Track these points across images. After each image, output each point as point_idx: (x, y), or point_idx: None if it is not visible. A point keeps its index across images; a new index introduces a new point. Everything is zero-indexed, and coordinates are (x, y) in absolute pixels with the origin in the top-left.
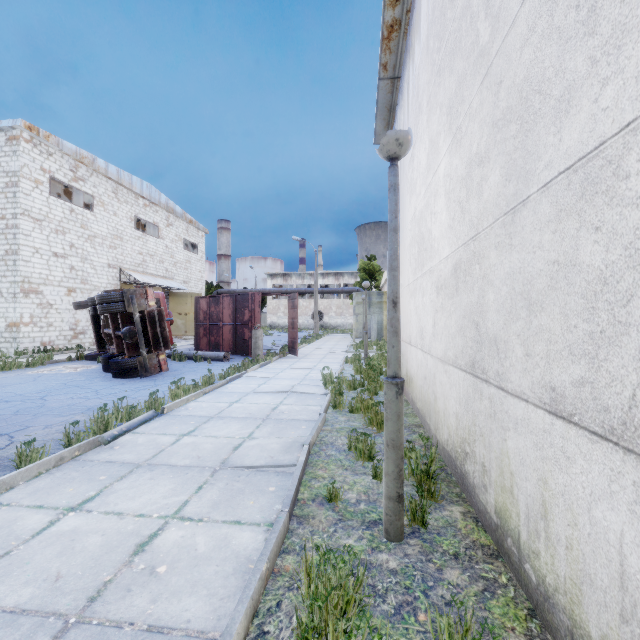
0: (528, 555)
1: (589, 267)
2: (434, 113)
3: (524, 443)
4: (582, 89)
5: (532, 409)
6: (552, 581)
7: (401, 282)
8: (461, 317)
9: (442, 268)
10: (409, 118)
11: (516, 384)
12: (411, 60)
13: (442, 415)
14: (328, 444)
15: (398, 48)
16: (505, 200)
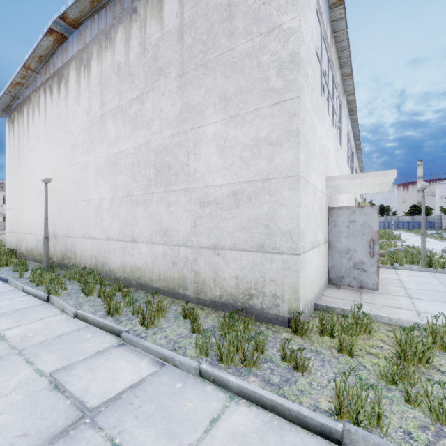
0: (79, 266)
1: (87, 216)
2: (49, 151)
3: (79, 246)
4: (87, 190)
5: (80, 239)
6: (83, 265)
7: (20, 204)
8: (62, 222)
9: (54, 206)
10: (29, 131)
11: (77, 235)
12: (31, 107)
13: (54, 253)
14: (0, 273)
15: (20, 90)
16: (75, 198)
